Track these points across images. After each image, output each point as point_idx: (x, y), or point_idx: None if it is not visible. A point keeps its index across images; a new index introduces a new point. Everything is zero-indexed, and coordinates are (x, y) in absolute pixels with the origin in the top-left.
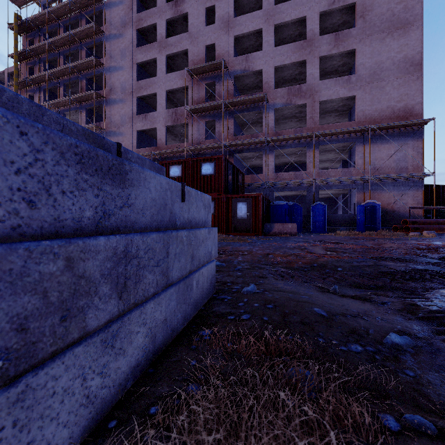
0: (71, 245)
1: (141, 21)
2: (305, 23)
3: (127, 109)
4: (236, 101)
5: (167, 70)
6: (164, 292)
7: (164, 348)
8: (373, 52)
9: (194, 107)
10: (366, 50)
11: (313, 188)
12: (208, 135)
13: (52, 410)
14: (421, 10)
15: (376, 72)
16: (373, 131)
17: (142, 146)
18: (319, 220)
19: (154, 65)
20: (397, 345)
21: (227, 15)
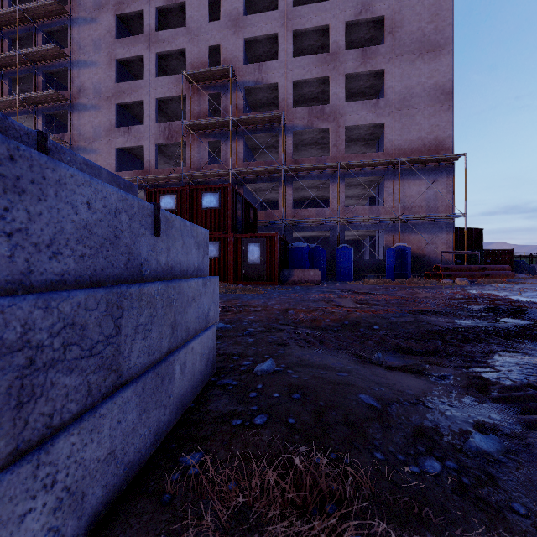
0: None
1: (122, 4)
2: (329, 34)
3: (103, 119)
4: (246, 118)
5: (158, 73)
6: (108, 402)
7: (108, 508)
8: (402, 75)
9: (193, 122)
10: (396, 72)
11: (338, 228)
12: (211, 160)
13: None
14: (452, 34)
15: (406, 98)
16: (403, 164)
17: (123, 168)
18: (345, 265)
19: (140, 65)
20: (485, 452)
21: (235, 12)
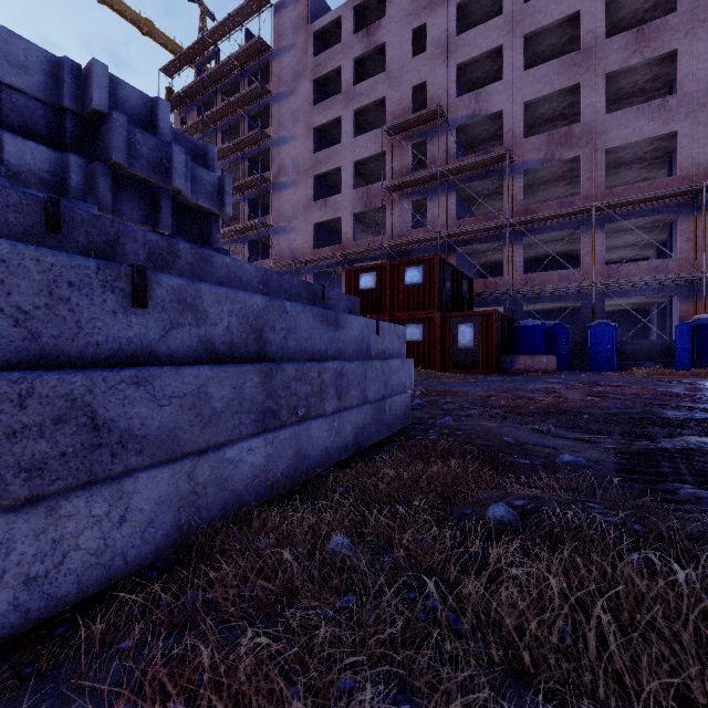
0: (320, 364)
1: (319, 67)
2: (580, 21)
3: (301, 195)
4: (458, 166)
5: (355, 131)
6: (363, 406)
7: (363, 448)
8: None
9: (394, 182)
10: (699, 48)
11: (593, 296)
12: (416, 221)
13: (314, 443)
14: None
15: None
16: None
17: (320, 245)
18: (602, 349)
19: (336, 127)
20: (566, 463)
21: (444, 35)
